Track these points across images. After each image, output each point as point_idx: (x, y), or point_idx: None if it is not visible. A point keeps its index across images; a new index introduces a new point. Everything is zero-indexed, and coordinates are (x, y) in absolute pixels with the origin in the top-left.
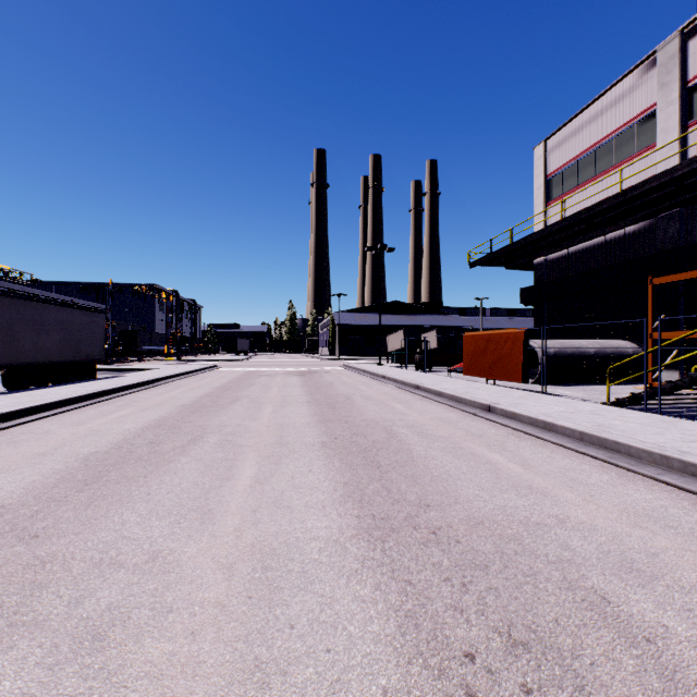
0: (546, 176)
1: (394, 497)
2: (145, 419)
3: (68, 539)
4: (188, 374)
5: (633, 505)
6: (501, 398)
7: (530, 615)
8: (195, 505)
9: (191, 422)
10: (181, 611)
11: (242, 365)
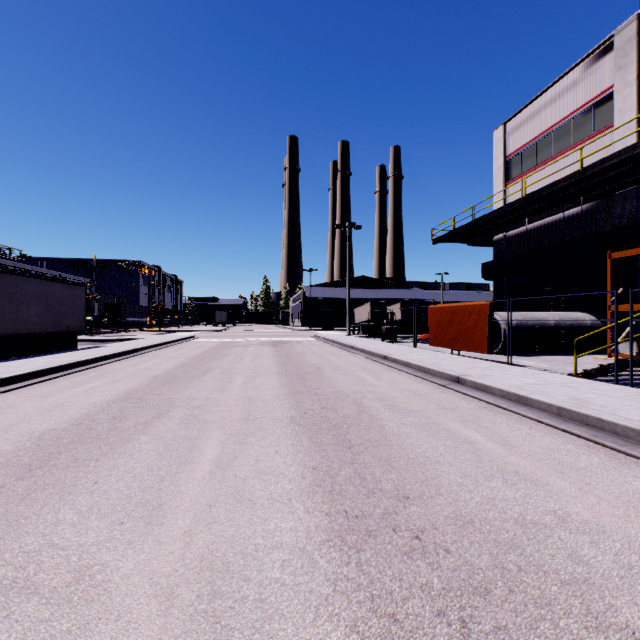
0: (505, 157)
1: (369, 486)
2: (114, 392)
3: None
4: (167, 344)
5: (637, 497)
6: (469, 369)
7: None
8: (144, 498)
9: (159, 394)
10: None
11: (219, 335)
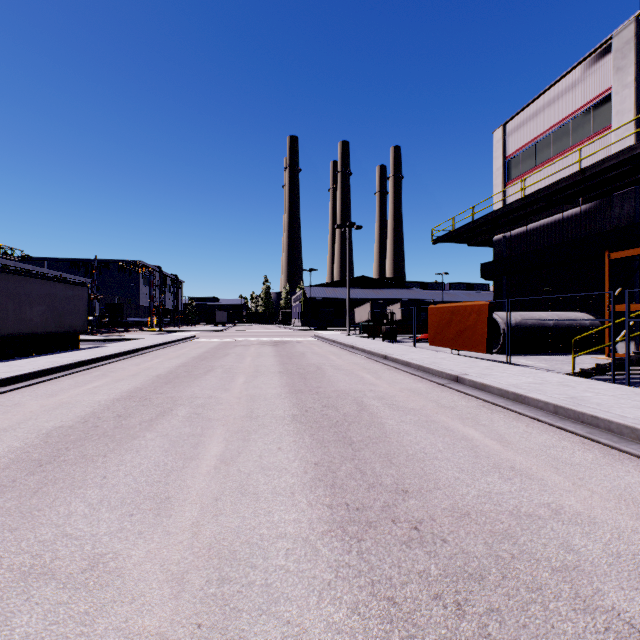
0: (505, 158)
1: (369, 480)
2: (118, 390)
3: None
4: (168, 344)
5: (628, 491)
6: (468, 368)
7: None
8: (152, 492)
9: (163, 393)
10: None
11: (219, 335)
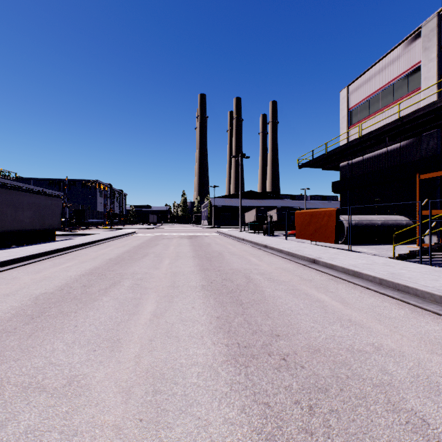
0: (348, 109)
1: (253, 328)
2: (83, 269)
3: (8, 365)
4: (116, 237)
5: (427, 335)
6: (322, 254)
7: (368, 438)
8: (108, 336)
9: (113, 270)
10: (84, 434)
11: (152, 231)
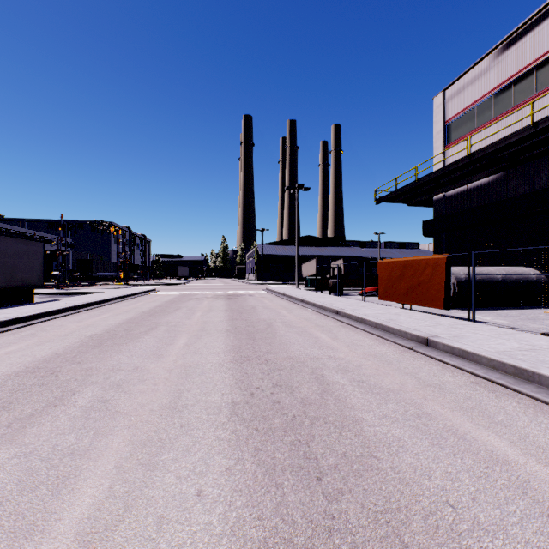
0: (445, 122)
1: None
2: (29, 358)
3: None
4: (125, 297)
5: None
6: (432, 327)
7: None
8: None
9: (80, 362)
10: None
11: (178, 288)
